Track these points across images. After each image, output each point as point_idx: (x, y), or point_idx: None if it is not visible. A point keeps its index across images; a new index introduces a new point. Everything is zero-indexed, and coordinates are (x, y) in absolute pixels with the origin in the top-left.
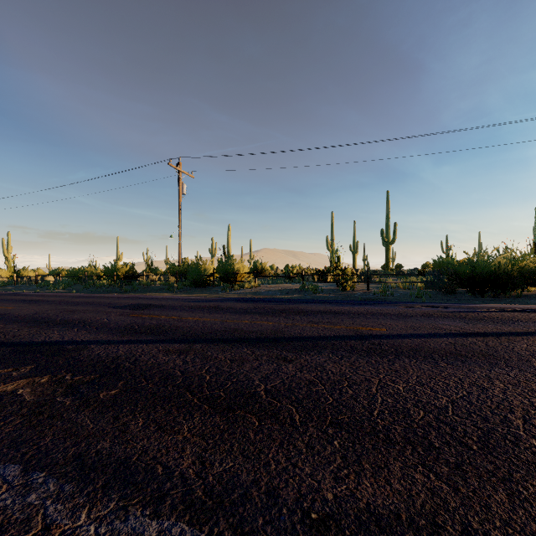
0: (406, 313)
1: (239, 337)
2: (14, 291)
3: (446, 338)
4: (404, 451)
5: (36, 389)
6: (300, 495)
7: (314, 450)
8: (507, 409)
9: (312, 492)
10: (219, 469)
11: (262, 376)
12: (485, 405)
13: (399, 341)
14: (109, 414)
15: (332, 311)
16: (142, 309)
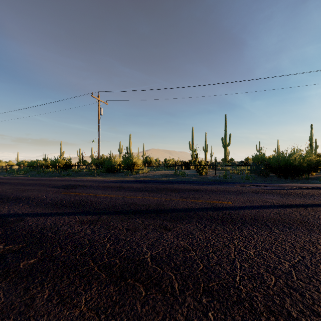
0: (242, 190)
1: (134, 209)
2: None
3: (272, 209)
4: None
5: None
6: None
7: None
8: None
9: None
10: None
11: (149, 243)
12: (318, 269)
13: (241, 211)
14: (21, 286)
15: (194, 189)
16: (71, 188)
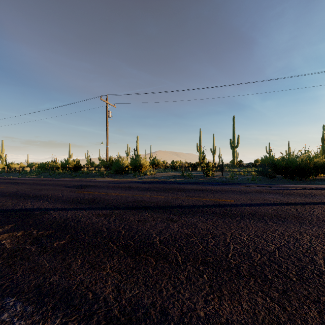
0: (246, 190)
1: (143, 205)
2: (5, 176)
3: (271, 206)
4: (249, 282)
5: (13, 240)
6: (182, 313)
7: (191, 281)
8: (312, 252)
9: (190, 311)
10: (129, 295)
11: (157, 231)
12: (299, 250)
13: (242, 208)
14: (59, 257)
15: (200, 189)
16: (84, 188)
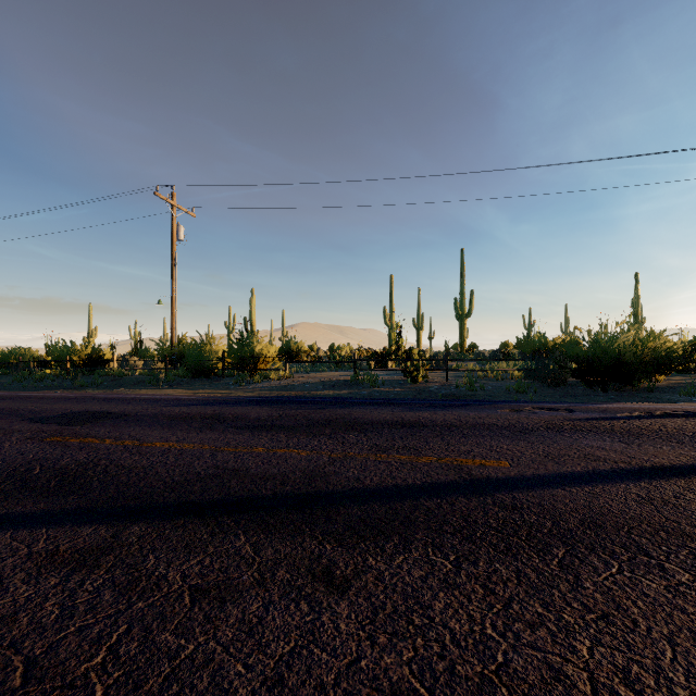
0: (521, 424)
1: (238, 494)
2: None
3: (625, 484)
4: None
5: None
6: None
7: None
8: None
9: None
10: None
11: (264, 675)
12: None
13: (546, 495)
14: None
15: (405, 421)
16: (82, 423)
